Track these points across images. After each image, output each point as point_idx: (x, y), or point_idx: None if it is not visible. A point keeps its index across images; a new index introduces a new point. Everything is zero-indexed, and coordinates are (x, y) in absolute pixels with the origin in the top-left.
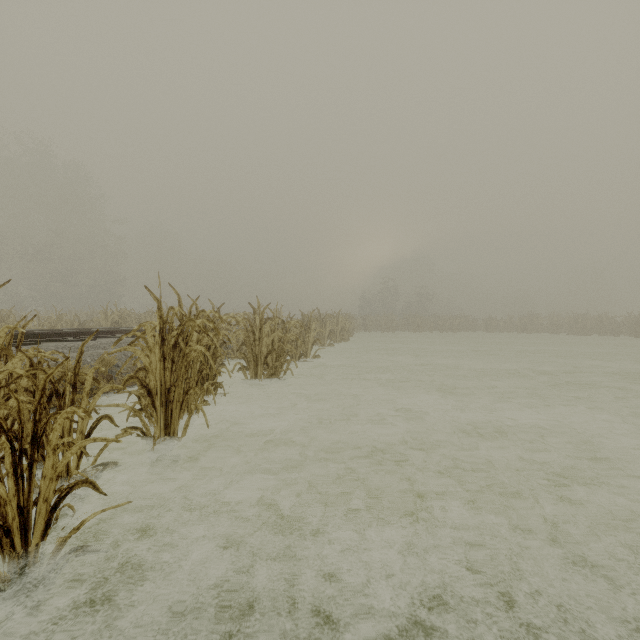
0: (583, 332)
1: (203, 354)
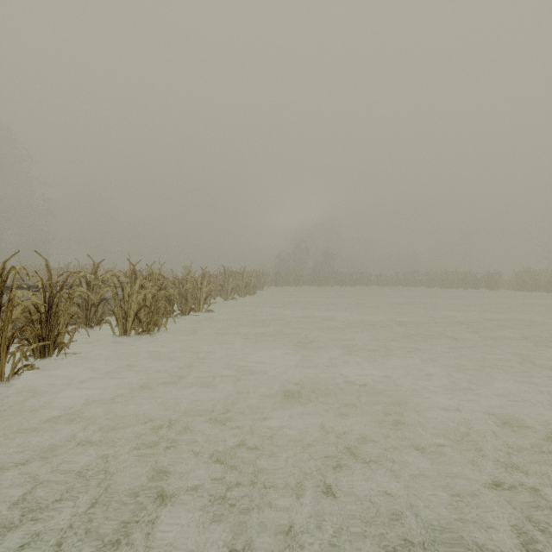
0: (452, 286)
1: (45, 313)
